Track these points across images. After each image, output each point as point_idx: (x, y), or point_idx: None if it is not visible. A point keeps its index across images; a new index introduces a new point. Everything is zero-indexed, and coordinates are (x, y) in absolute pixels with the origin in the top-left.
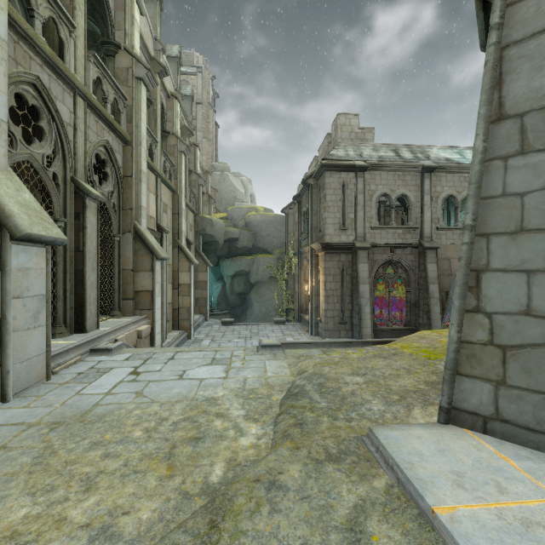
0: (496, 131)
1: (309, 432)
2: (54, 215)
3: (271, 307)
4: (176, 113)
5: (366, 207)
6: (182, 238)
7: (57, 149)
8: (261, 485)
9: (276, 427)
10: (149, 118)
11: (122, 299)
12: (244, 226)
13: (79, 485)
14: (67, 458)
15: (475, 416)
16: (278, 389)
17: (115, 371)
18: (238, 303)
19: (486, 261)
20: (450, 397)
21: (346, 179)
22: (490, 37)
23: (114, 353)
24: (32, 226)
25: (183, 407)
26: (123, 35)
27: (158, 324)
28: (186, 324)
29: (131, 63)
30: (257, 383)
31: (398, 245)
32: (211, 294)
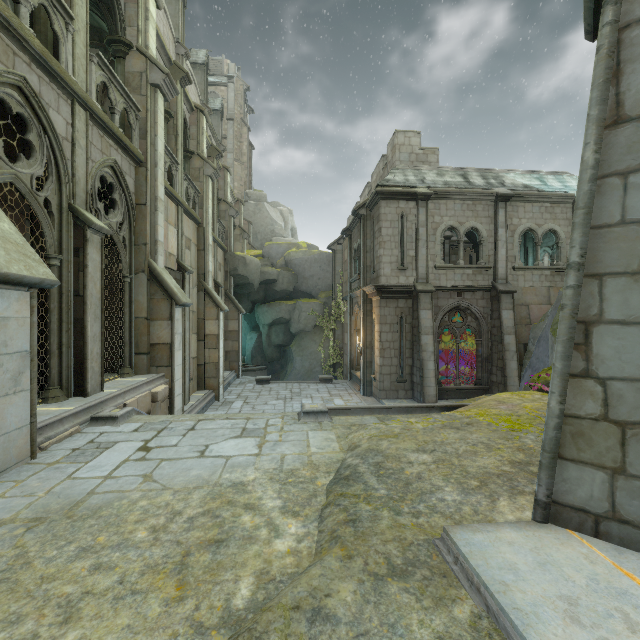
0: (613, 139)
1: (365, 532)
2: (46, 251)
3: (315, 362)
4: (202, 130)
5: (429, 242)
6: (209, 279)
7: (50, 169)
8: (301, 615)
9: (322, 523)
10: (168, 135)
11: (134, 353)
12: (284, 265)
13: (55, 614)
14: (44, 572)
15: (583, 514)
16: (324, 470)
17: (120, 446)
18: (277, 357)
19: (599, 309)
20: (549, 487)
21: (405, 209)
22: (604, 14)
23: (121, 422)
24: (10, 263)
25: (203, 496)
26: (135, 32)
27: (179, 384)
28: (214, 382)
29: (145, 66)
30: (298, 462)
31: (467, 288)
32: (244, 346)
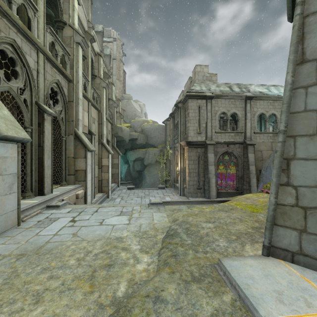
0: (300, 70)
1: (180, 261)
2: (24, 124)
3: (156, 179)
4: (100, 64)
5: (212, 120)
6: (104, 138)
7: (26, 84)
8: (149, 300)
9: (159, 257)
10: (84, 67)
11: (67, 175)
12: (141, 131)
13: (31, 299)
14: (26, 279)
15: (286, 252)
16: (160, 231)
17: (61, 220)
18: (137, 176)
19: (293, 153)
20: (270, 239)
21: (200, 103)
22: (296, 10)
23: (61, 208)
24: (8, 130)
25: (101, 243)
26: (67, 17)
27: (89, 190)
28: (106, 189)
29: (73, 33)
30: (148, 227)
31: (231, 142)
32: (121, 171)
